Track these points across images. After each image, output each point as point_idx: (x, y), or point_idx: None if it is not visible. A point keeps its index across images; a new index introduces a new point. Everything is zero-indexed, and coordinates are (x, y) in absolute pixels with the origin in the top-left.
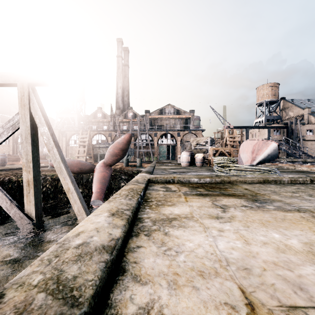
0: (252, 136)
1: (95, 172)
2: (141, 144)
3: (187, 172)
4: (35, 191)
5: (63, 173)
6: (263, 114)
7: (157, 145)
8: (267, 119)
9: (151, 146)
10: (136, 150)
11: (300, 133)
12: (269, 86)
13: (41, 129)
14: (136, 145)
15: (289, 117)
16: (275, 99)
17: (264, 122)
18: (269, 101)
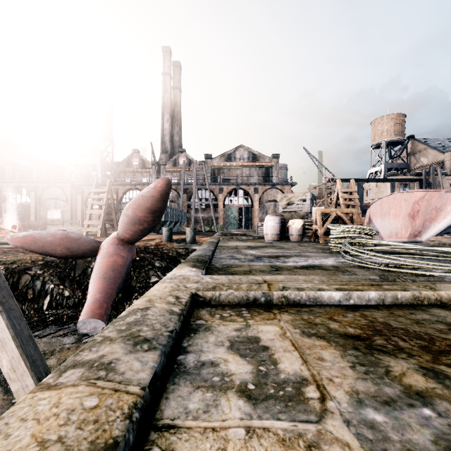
0: (365, 193)
1: (98, 255)
2: (198, 205)
3: (284, 257)
4: None
5: None
6: (382, 161)
7: (223, 207)
8: (388, 168)
9: (213, 209)
10: (191, 215)
11: (442, 188)
12: (391, 119)
13: None
14: (191, 207)
15: (420, 166)
16: (401, 138)
17: (384, 172)
18: (392, 141)
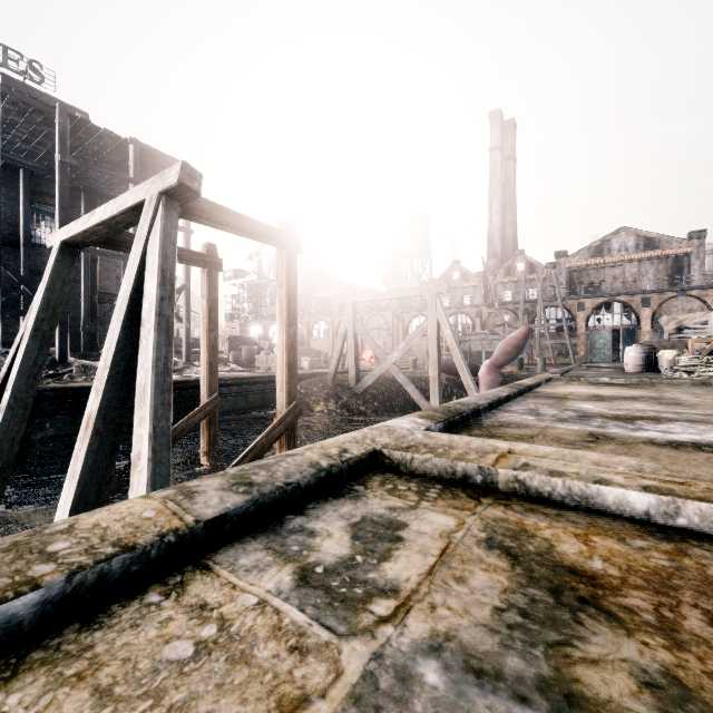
0: None
1: (481, 374)
2: (545, 329)
3: None
4: (439, 386)
5: (464, 371)
6: None
7: (584, 329)
8: None
9: (569, 333)
10: (534, 343)
11: None
12: None
13: (445, 332)
14: (534, 331)
15: None
16: None
17: None
18: None
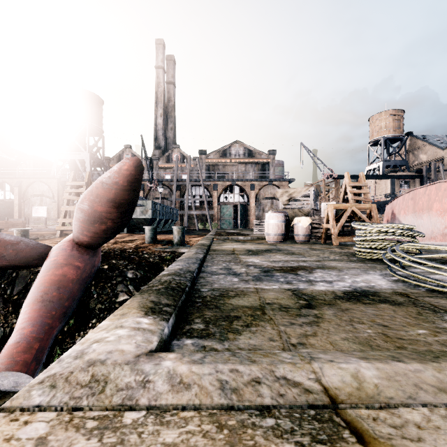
0: None
1: (43, 265)
2: (192, 202)
3: (303, 271)
4: None
5: None
6: (380, 158)
7: (217, 204)
8: (386, 165)
9: (208, 206)
10: (184, 212)
11: None
12: (389, 115)
13: None
14: (184, 204)
15: (419, 163)
16: (399, 134)
17: (382, 169)
18: (390, 138)
